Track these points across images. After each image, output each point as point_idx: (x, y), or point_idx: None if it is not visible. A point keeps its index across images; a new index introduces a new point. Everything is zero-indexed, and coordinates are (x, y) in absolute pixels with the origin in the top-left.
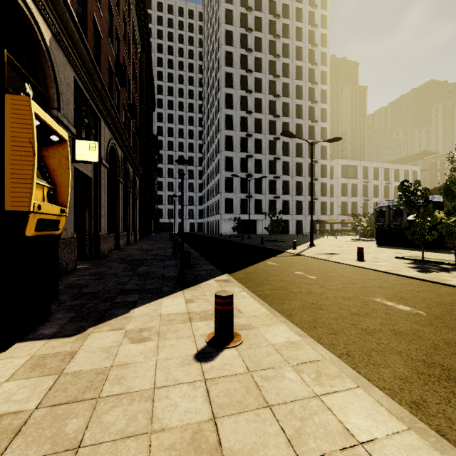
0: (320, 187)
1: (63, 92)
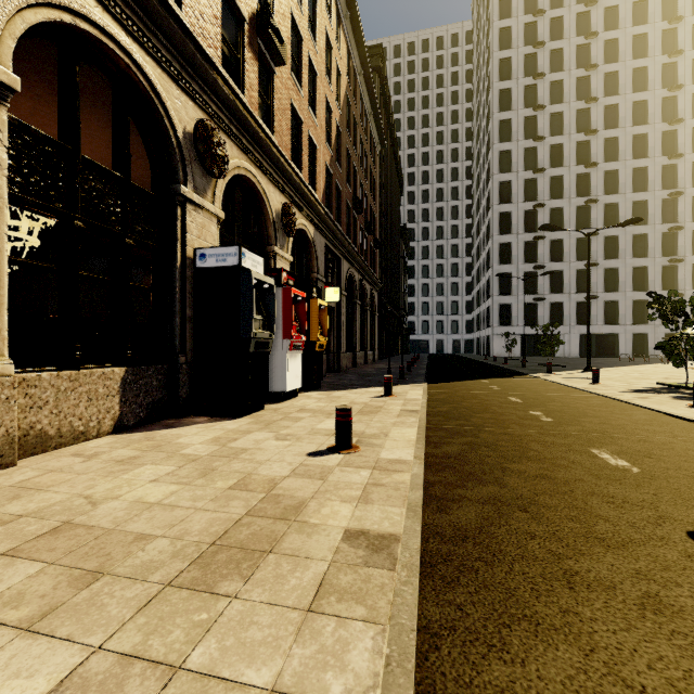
0: (690, 273)
1: (319, 259)
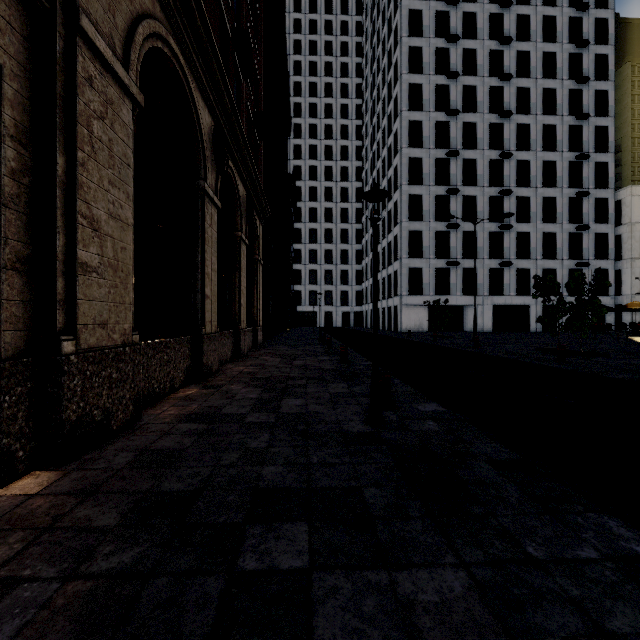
0: (593, 242)
1: None
